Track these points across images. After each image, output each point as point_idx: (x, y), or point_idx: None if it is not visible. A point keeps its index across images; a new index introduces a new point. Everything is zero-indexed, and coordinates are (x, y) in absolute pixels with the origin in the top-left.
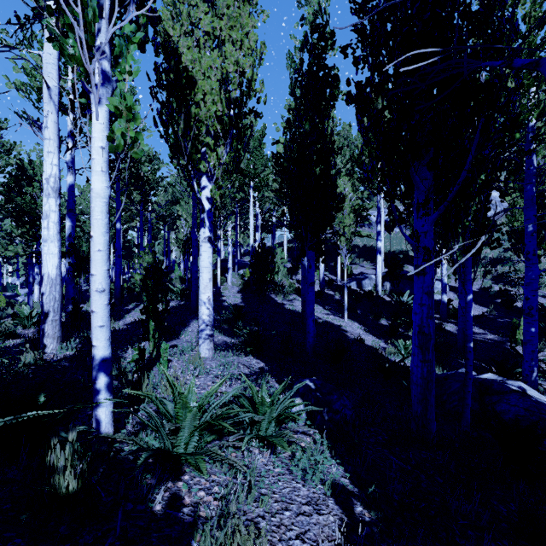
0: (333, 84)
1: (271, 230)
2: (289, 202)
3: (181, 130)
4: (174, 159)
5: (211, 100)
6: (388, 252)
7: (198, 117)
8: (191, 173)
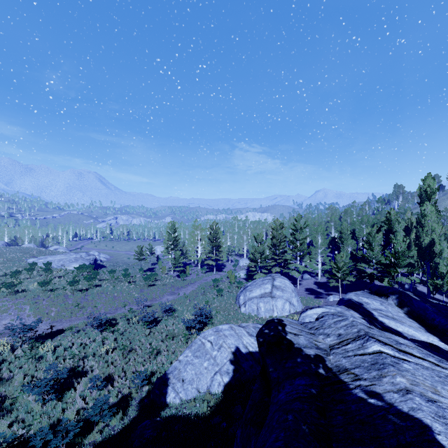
0: None
1: None
2: None
3: None
4: None
5: None
6: None
7: None
8: None
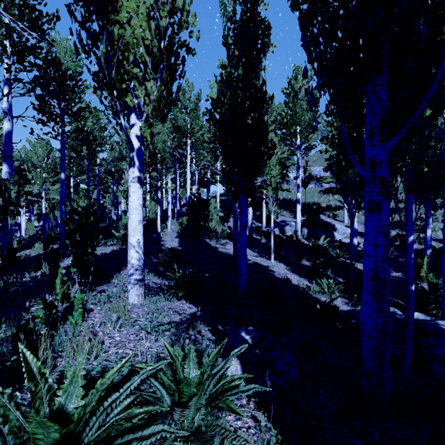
0: (264, 36)
1: (206, 185)
2: (221, 161)
3: (103, 54)
4: (97, 90)
5: (138, 26)
6: (303, 203)
7: (123, 42)
8: (117, 106)
